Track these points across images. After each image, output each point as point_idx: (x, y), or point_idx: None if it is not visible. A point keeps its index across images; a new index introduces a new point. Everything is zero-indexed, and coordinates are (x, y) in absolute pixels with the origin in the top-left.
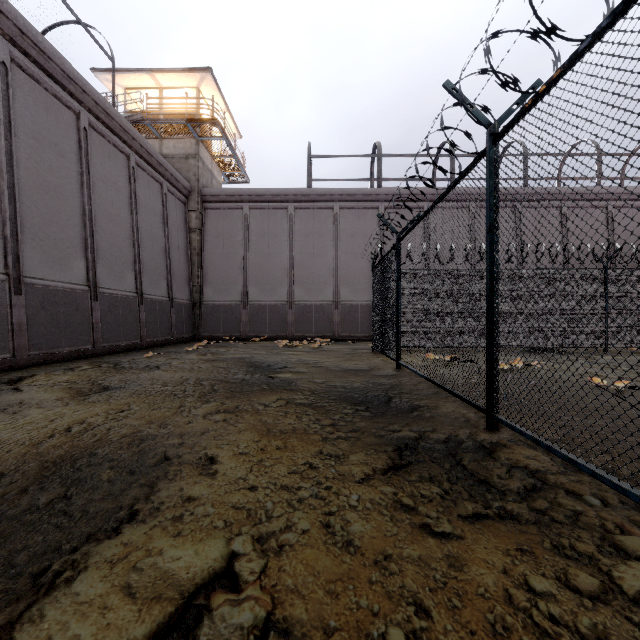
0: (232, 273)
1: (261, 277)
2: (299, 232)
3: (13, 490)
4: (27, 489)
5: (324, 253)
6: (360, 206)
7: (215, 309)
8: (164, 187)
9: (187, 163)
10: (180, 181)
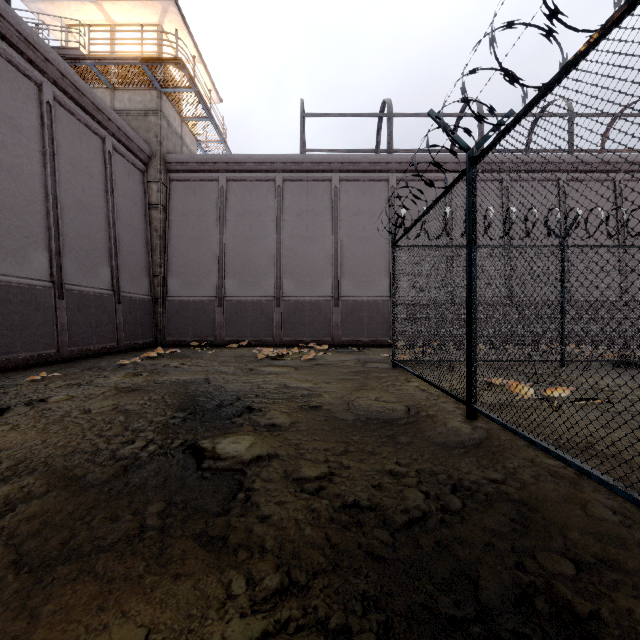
0: (204, 261)
1: (241, 266)
2: (289, 210)
3: None
4: None
5: (320, 236)
6: (366, 178)
7: (182, 307)
8: (107, 143)
9: (146, 121)
10: (133, 140)
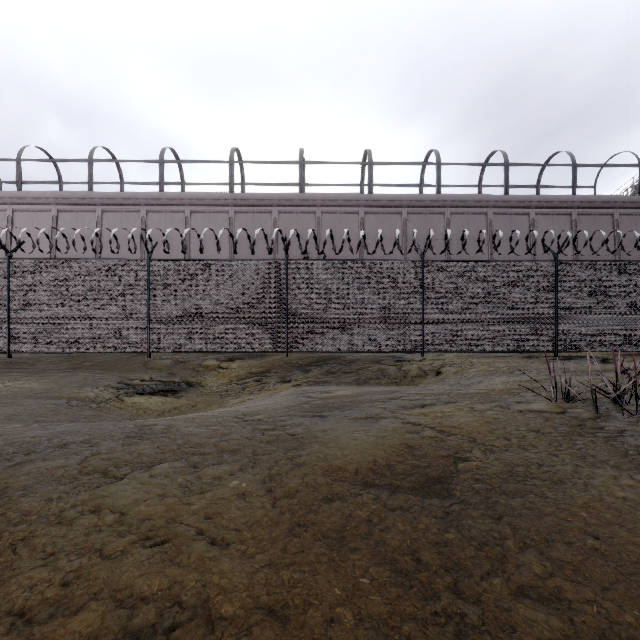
0: None
1: None
2: None
3: None
4: None
5: None
6: None
7: None
8: None
9: None
10: None
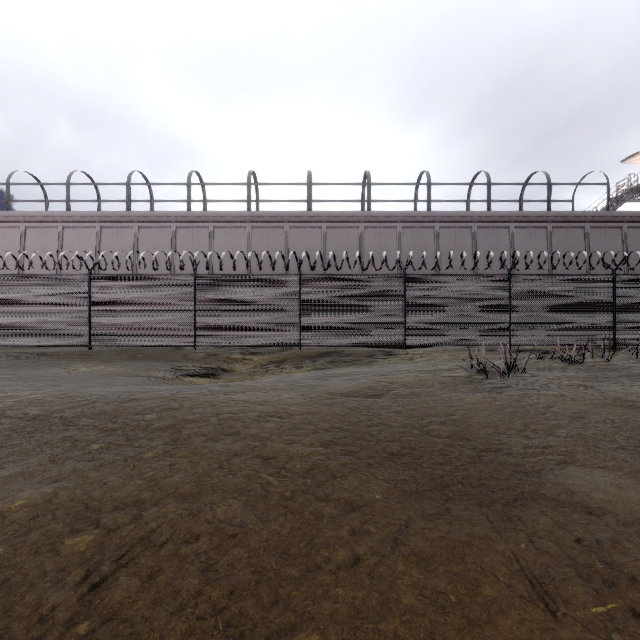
0: None
1: None
2: None
3: None
4: None
5: None
6: None
7: None
8: None
9: None
10: None
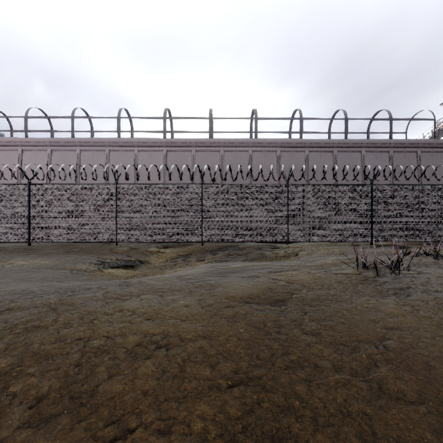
0: None
1: None
2: None
3: None
4: None
5: None
6: None
7: None
8: None
9: None
10: None
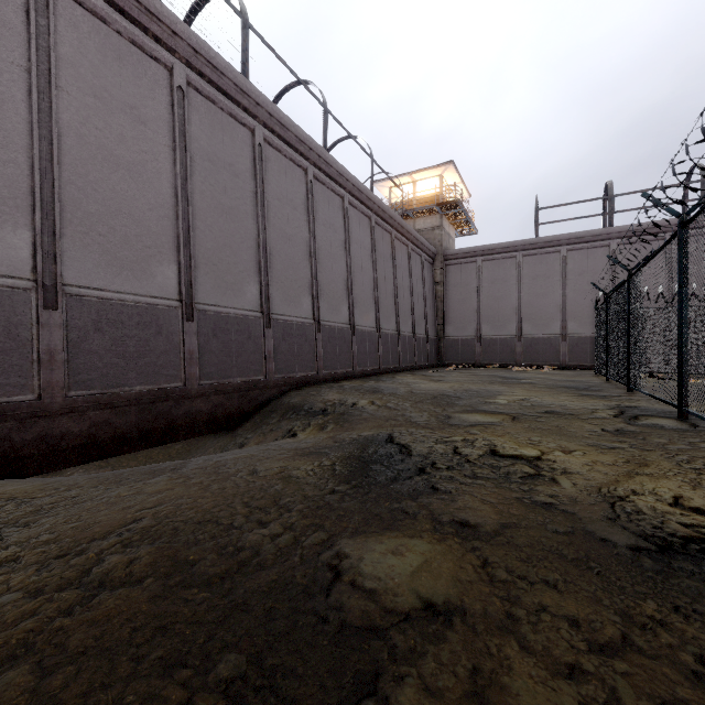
0: (468, 314)
1: (492, 316)
2: (527, 276)
3: (464, 391)
4: (467, 391)
5: (551, 292)
6: (589, 246)
7: (454, 343)
8: (422, 258)
9: (433, 233)
10: (431, 250)
